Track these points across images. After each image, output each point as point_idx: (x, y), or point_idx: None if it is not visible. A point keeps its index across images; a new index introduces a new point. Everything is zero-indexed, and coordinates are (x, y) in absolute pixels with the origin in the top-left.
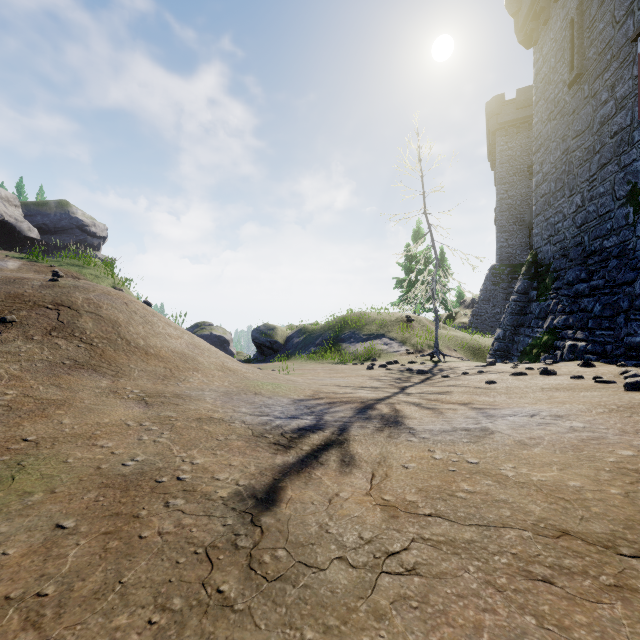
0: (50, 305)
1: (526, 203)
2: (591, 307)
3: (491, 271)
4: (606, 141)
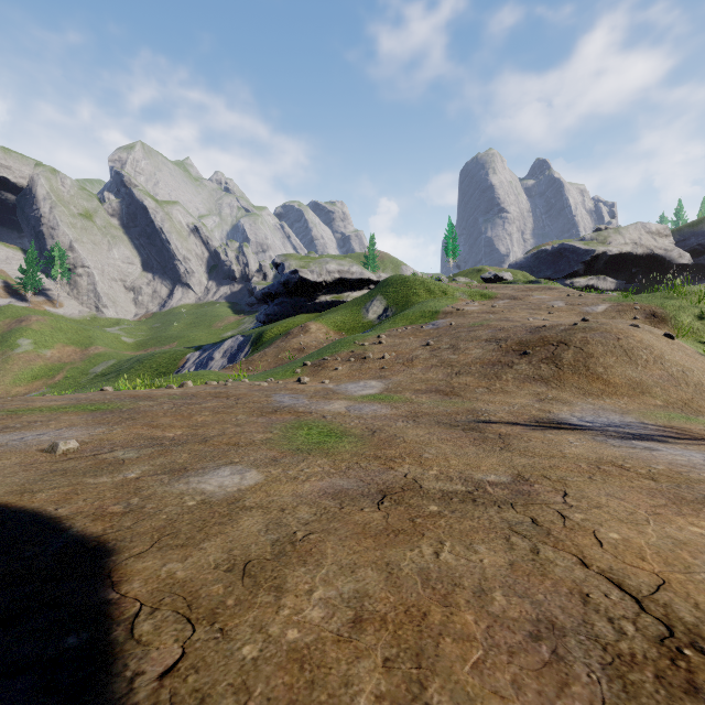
0: (555, 343)
1: None
2: None
3: None
4: None
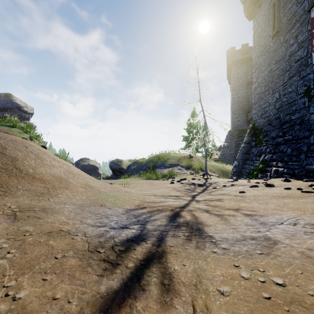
0: None
1: (245, 100)
2: (285, 150)
3: (229, 133)
4: (292, 64)
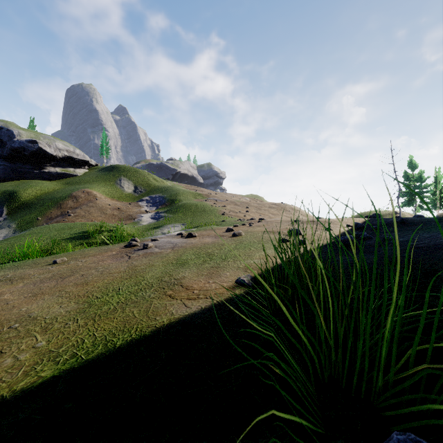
0: (291, 208)
1: None
2: None
3: None
4: None
